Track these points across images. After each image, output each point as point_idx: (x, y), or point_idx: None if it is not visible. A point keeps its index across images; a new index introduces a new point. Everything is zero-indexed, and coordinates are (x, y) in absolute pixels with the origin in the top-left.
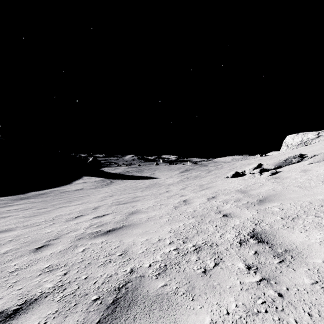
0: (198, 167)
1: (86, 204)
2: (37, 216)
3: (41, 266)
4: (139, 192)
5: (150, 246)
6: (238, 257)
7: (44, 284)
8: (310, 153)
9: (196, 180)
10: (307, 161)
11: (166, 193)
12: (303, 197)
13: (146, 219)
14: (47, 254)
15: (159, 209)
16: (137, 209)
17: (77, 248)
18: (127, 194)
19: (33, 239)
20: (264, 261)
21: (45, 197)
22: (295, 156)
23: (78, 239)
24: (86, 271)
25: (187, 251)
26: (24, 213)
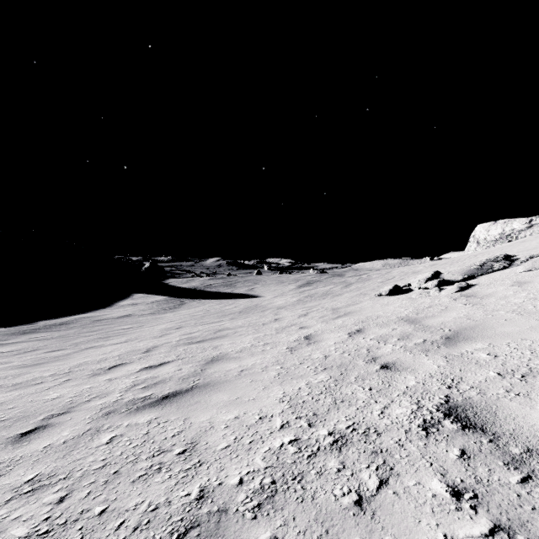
0: (328, 278)
1: (133, 342)
2: (43, 365)
3: (18, 477)
4: (228, 321)
5: (243, 432)
6: (428, 465)
7: (11, 527)
8: (523, 253)
9: (325, 301)
10: (521, 266)
11: (275, 322)
12: (530, 331)
13: (236, 374)
14: (38, 449)
15: (262, 353)
16: (223, 352)
17: (98, 436)
18: (207, 324)
19: (22, 412)
20: (486, 476)
21: (65, 330)
22: (497, 259)
23: (106, 414)
24: (106, 492)
25: (318, 446)
26: (21, 359)
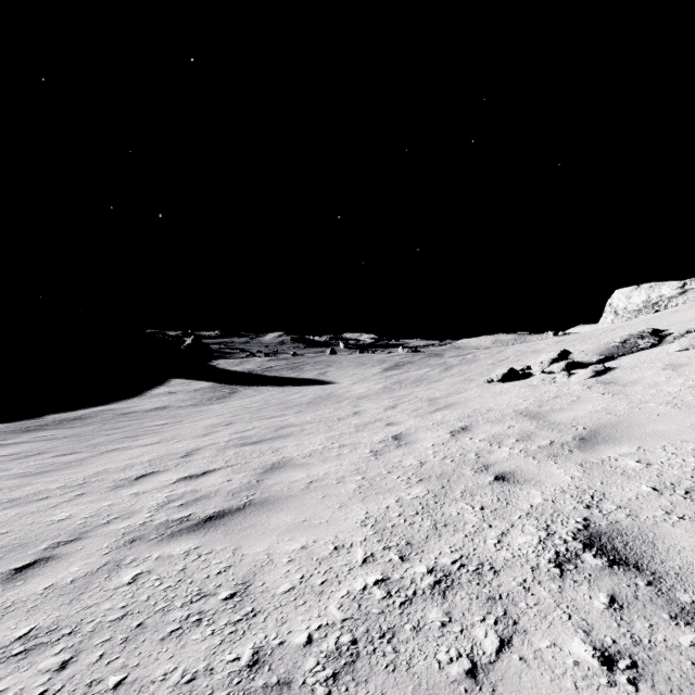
0: (422, 359)
1: (169, 443)
2: (51, 473)
3: (7, 631)
4: (293, 415)
5: (312, 568)
6: (565, 618)
7: None
8: (676, 327)
9: (419, 389)
10: (675, 344)
11: (354, 417)
12: (692, 431)
13: (304, 486)
14: (37, 591)
15: (337, 459)
16: (286, 457)
17: (118, 572)
18: (266, 419)
19: (18, 539)
20: (646, 635)
21: (81, 427)
22: (643, 334)
23: (130, 541)
24: (125, 654)
25: (414, 589)
26: (21, 465)
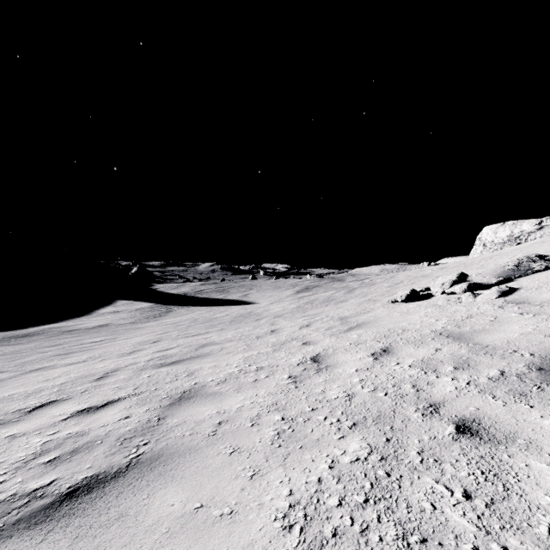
0: (327, 283)
1: (92, 362)
2: None
3: None
4: (216, 333)
5: None
6: None
7: None
8: None
9: (329, 308)
10: None
11: (271, 335)
12: None
13: (210, 431)
14: None
15: (253, 387)
16: (199, 383)
17: None
18: (191, 336)
19: None
20: None
21: (24, 344)
22: (533, 258)
23: None
24: None
25: None
26: None
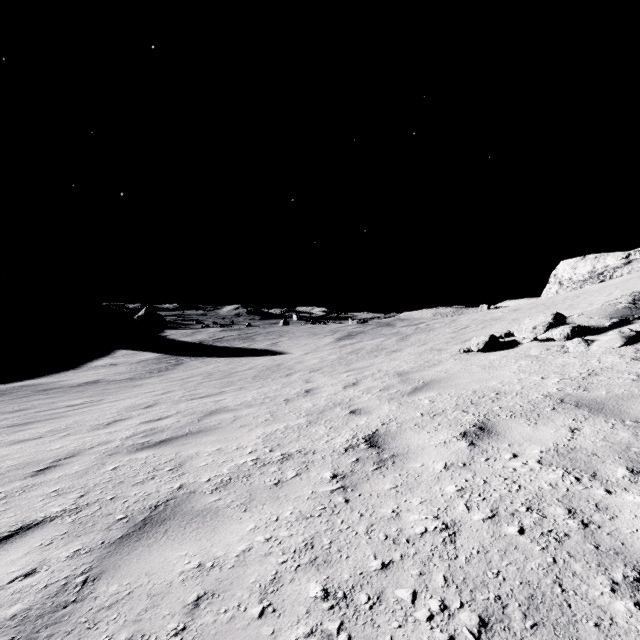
0: (374, 329)
1: (50, 439)
2: None
3: None
4: (232, 393)
5: None
6: None
7: None
8: None
9: (380, 359)
10: None
11: (305, 397)
12: None
13: (172, 630)
14: None
15: (273, 498)
16: (186, 486)
17: None
18: (198, 398)
19: None
20: None
21: None
22: None
23: None
24: None
25: None
26: None
